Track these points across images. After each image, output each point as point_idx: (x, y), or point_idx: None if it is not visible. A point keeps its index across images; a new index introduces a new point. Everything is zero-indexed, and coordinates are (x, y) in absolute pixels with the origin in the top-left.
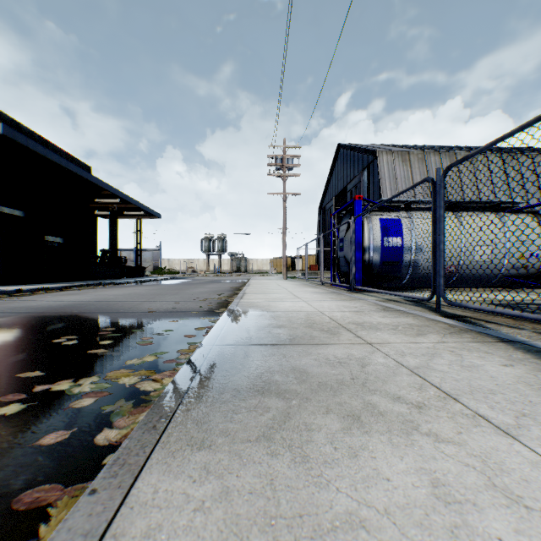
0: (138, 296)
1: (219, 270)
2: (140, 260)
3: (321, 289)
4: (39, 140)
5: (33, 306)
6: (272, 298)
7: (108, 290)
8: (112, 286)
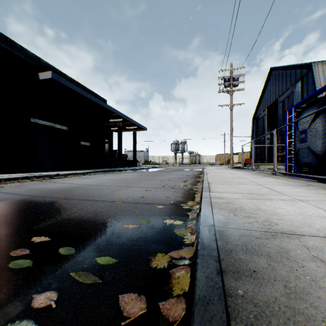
0: (123, 181)
1: (182, 162)
2: (135, 156)
3: (284, 180)
4: (76, 84)
5: (46, 188)
6: (247, 192)
7: (110, 175)
8: (115, 172)
